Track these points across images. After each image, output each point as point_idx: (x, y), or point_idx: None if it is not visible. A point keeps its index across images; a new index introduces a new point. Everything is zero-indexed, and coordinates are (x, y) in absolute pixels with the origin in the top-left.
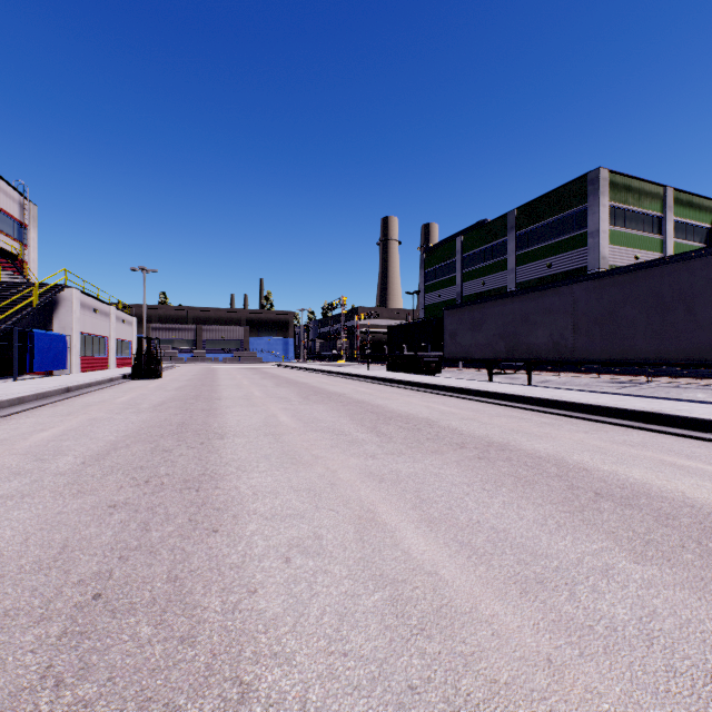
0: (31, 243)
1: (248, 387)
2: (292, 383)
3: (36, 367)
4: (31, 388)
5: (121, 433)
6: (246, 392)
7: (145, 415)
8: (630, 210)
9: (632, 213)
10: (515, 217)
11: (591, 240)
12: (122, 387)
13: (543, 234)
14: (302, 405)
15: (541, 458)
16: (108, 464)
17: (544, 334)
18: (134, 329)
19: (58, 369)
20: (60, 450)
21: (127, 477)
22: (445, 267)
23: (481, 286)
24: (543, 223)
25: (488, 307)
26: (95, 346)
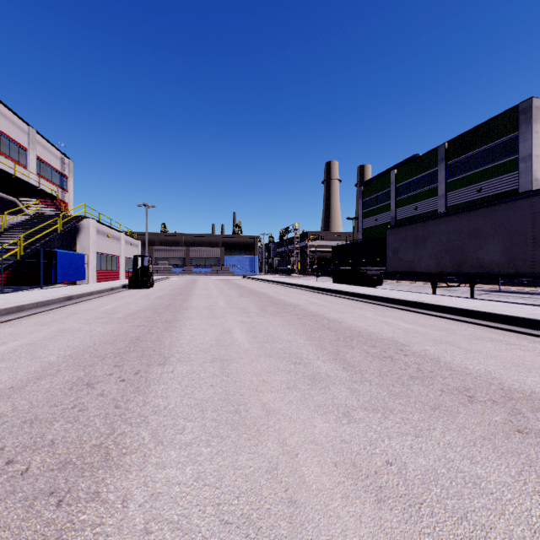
0: (69, 188)
1: (215, 297)
2: (253, 293)
3: (59, 279)
4: (39, 297)
5: (68, 351)
6: (212, 301)
7: (110, 326)
8: None
9: None
10: (445, 150)
11: (522, 165)
12: (117, 295)
13: (473, 162)
14: (258, 317)
15: None
16: (2, 409)
17: (496, 248)
18: (139, 250)
19: (78, 280)
20: None
21: None
22: (380, 196)
23: (413, 211)
24: (473, 152)
25: (432, 225)
26: (108, 262)
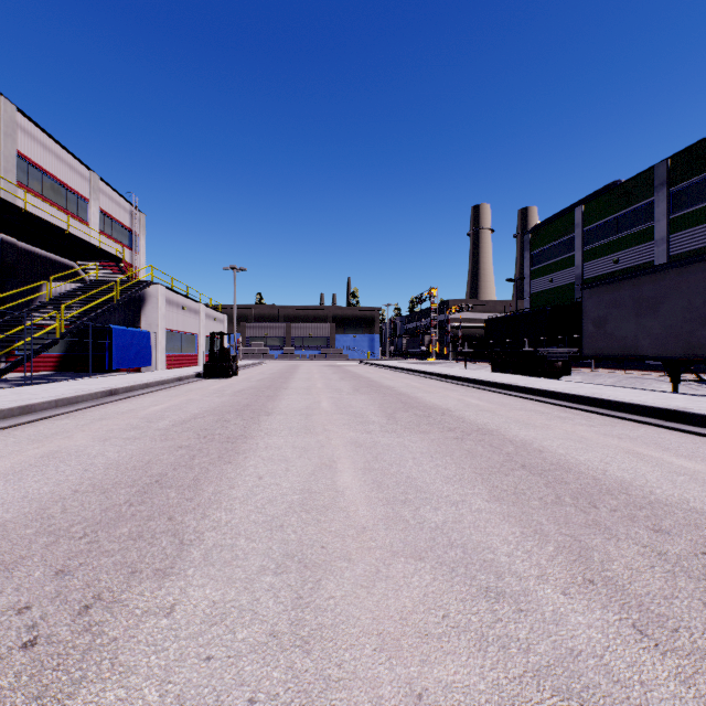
0: (141, 249)
1: (318, 392)
2: (373, 387)
3: (114, 364)
4: (70, 391)
5: (13, 510)
6: (312, 400)
7: (132, 447)
8: None
9: None
10: (667, 169)
11: None
12: (182, 388)
13: None
14: (384, 435)
15: None
16: None
17: None
18: (225, 327)
19: (142, 366)
20: None
21: None
22: (558, 246)
23: (611, 265)
24: None
25: (673, 277)
26: (184, 343)
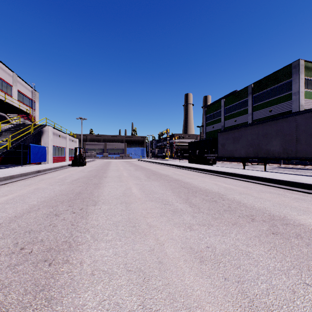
0: (36, 108)
1: (122, 171)
2: (143, 168)
3: (31, 161)
4: (21, 171)
5: (42, 199)
6: (120, 173)
7: (64, 186)
8: None
9: None
10: (252, 88)
11: (294, 97)
12: (65, 170)
13: (267, 95)
14: (146, 181)
15: None
16: (13, 226)
17: (277, 143)
18: (77, 144)
19: (42, 161)
20: None
21: (12, 242)
22: (216, 114)
23: (234, 122)
24: (267, 89)
25: (243, 130)
26: (59, 151)
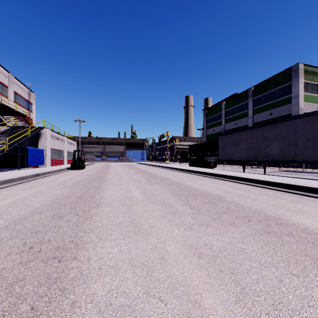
0: (33, 110)
1: (122, 174)
2: (143, 172)
3: (29, 164)
4: (20, 174)
5: (44, 202)
6: (120, 176)
7: (64, 190)
8: (315, 84)
9: (316, 85)
10: (252, 91)
11: (294, 100)
12: (64, 173)
13: (267, 98)
14: (146, 185)
15: (316, 234)
16: (19, 228)
17: (276, 147)
18: (75, 147)
19: (40, 165)
20: (2, 214)
21: (21, 242)
22: (216, 116)
23: (234, 125)
24: (267, 93)
25: (243, 134)
26: (57, 154)
